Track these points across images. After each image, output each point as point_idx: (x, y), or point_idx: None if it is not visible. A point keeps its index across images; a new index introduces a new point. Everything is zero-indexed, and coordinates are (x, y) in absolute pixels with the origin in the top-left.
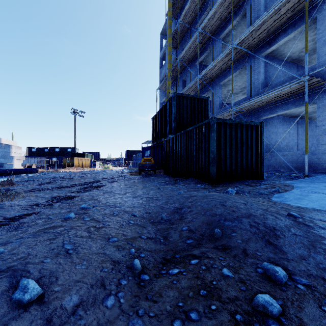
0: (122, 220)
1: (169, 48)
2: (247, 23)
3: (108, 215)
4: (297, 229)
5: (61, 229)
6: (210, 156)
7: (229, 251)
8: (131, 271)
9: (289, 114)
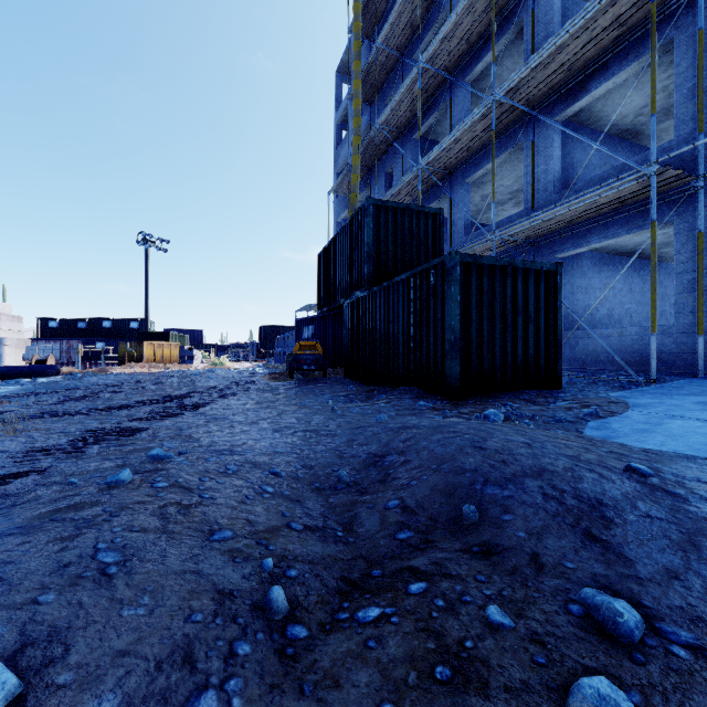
0: (246, 485)
1: (355, 101)
2: (524, 50)
3: (213, 473)
4: (652, 504)
5: (95, 511)
6: (446, 337)
7: (500, 560)
8: (262, 618)
9: (613, 249)
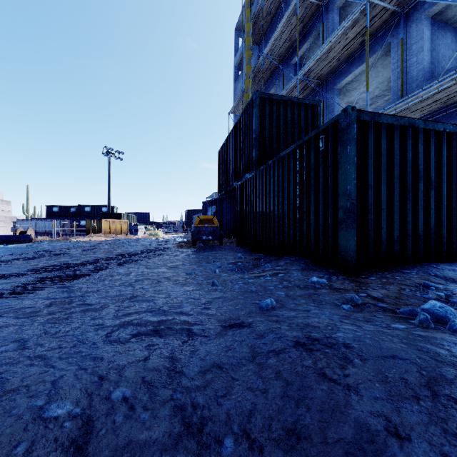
0: None
1: (247, 39)
2: None
3: None
4: None
5: None
6: (339, 204)
7: None
8: None
9: None
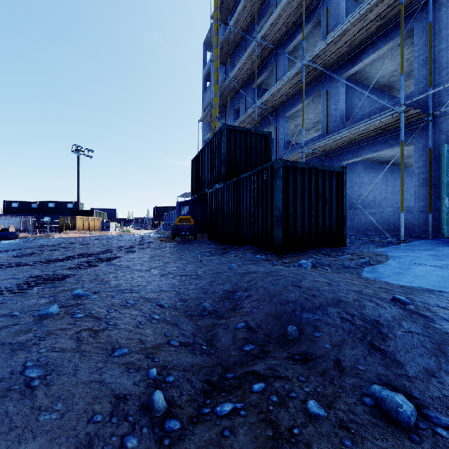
0: (140, 314)
1: (215, 63)
2: (322, 33)
3: (117, 306)
4: (412, 323)
5: (28, 337)
6: (274, 213)
7: (314, 365)
8: (147, 415)
9: (376, 159)
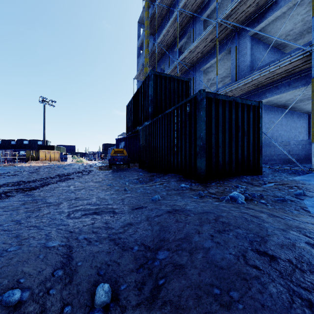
0: None
1: (146, 32)
2: (231, 0)
3: None
4: None
5: None
6: (197, 143)
7: None
8: None
9: (274, 103)
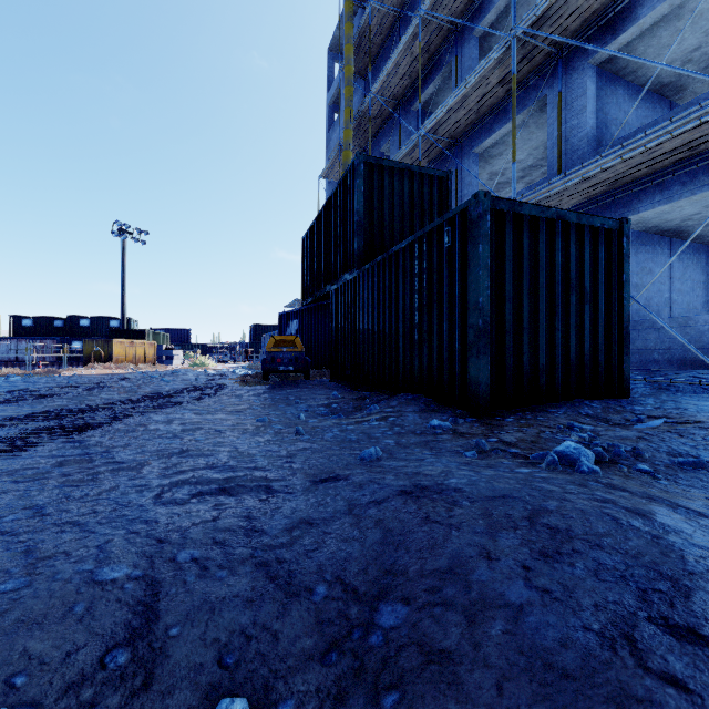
0: None
1: (347, 69)
2: None
3: None
4: None
5: None
6: (469, 321)
7: None
8: None
9: (654, 225)
